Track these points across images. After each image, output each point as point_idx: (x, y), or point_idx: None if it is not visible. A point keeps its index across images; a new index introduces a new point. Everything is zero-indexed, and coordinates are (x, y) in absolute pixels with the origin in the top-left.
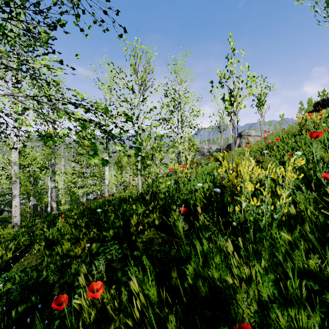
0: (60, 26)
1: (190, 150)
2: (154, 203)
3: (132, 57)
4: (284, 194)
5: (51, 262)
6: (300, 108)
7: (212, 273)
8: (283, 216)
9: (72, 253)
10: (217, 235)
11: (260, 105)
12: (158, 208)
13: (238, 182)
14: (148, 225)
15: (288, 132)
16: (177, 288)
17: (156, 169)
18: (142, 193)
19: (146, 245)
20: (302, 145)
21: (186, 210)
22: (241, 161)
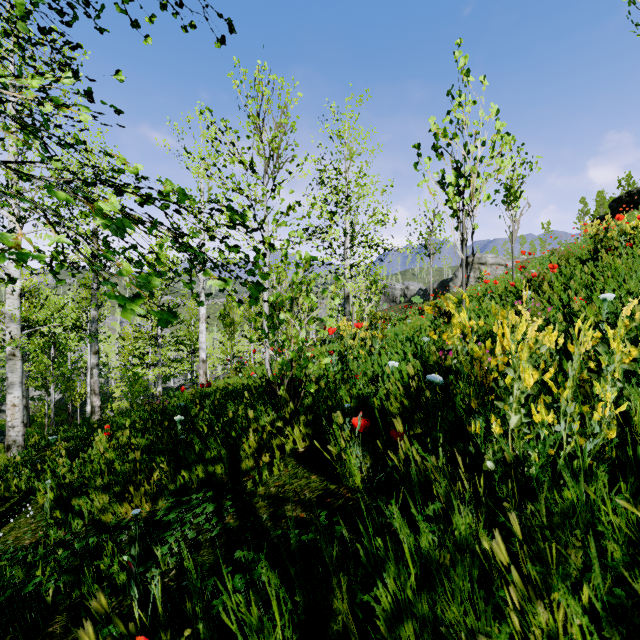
0: (86, 14)
1: (369, 292)
2: (295, 405)
3: (251, 101)
4: (608, 393)
5: (64, 538)
6: (582, 211)
7: (441, 607)
8: (600, 445)
9: (111, 517)
10: (452, 503)
11: (511, 200)
12: (303, 417)
13: (501, 365)
14: (281, 454)
15: (567, 256)
16: (348, 639)
17: (300, 330)
18: (270, 382)
19: (276, 506)
20: (609, 279)
21: (367, 425)
22: (507, 314)
